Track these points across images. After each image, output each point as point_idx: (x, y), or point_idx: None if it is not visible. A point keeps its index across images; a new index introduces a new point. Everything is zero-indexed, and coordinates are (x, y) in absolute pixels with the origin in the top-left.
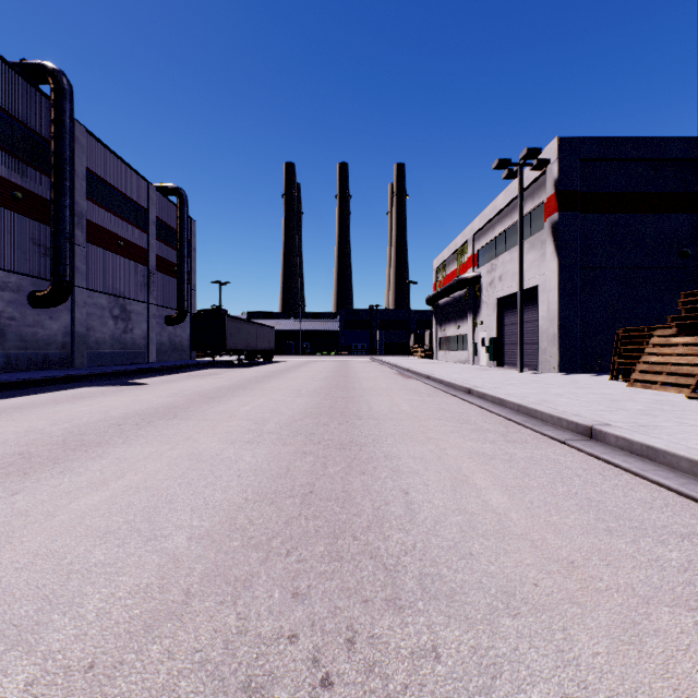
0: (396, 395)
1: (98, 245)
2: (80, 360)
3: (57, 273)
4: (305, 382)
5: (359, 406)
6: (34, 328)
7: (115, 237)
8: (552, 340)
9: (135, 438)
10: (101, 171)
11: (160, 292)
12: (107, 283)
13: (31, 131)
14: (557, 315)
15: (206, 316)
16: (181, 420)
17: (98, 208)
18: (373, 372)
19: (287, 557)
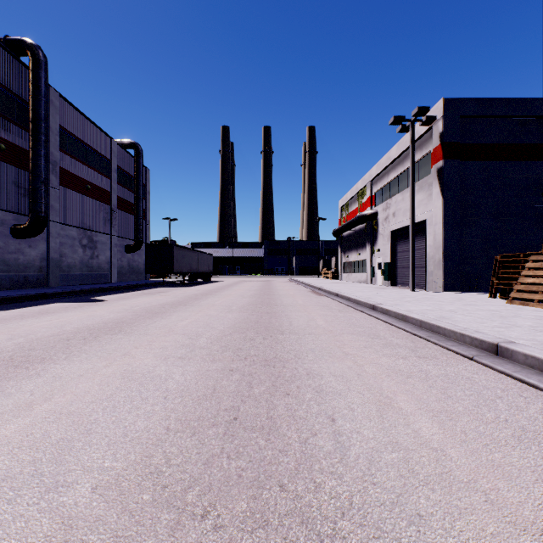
0: (312, 310)
1: (70, 188)
2: (54, 280)
3: (34, 209)
4: (236, 299)
5: (281, 321)
6: (15, 255)
7: (83, 181)
8: (438, 265)
9: (77, 354)
10: (72, 128)
11: (121, 226)
12: (77, 218)
13: (13, 94)
14: (442, 244)
15: (157, 245)
16: (124, 335)
17: (70, 158)
18: (291, 290)
19: (202, 522)
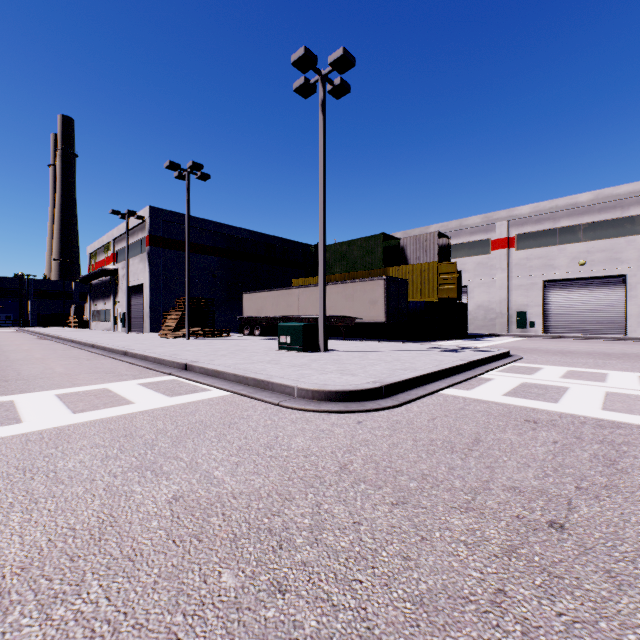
0: (24, 345)
1: None
2: None
3: None
4: None
5: None
6: None
7: None
8: (148, 315)
9: None
10: None
11: None
12: None
13: None
14: (150, 302)
15: None
16: None
17: None
18: (14, 338)
19: None
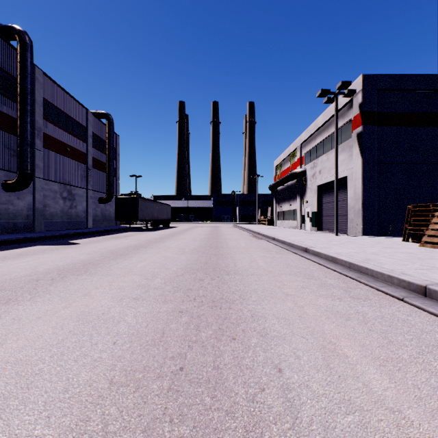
0: (253, 252)
1: (52, 150)
2: (39, 226)
3: (21, 167)
4: (189, 242)
5: (227, 262)
6: (6, 205)
7: (64, 145)
8: (357, 213)
9: (42, 295)
10: (54, 101)
11: (95, 182)
12: (58, 175)
13: (4, 72)
14: (361, 196)
15: (125, 197)
16: (89, 275)
17: (52, 125)
18: (235, 234)
19: None
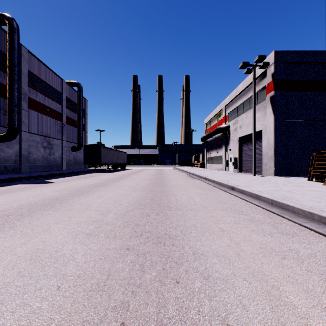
0: (190, 190)
1: (35, 110)
2: (24, 169)
3: (10, 123)
4: (139, 181)
5: (169, 198)
6: None
7: (44, 106)
8: (270, 159)
9: (7, 230)
10: (37, 72)
11: (69, 135)
12: (40, 129)
13: None
14: (274, 145)
15: (91, 147)
16: (53, 211)
17: (35, 91)
18: (175, 175)
19: None
